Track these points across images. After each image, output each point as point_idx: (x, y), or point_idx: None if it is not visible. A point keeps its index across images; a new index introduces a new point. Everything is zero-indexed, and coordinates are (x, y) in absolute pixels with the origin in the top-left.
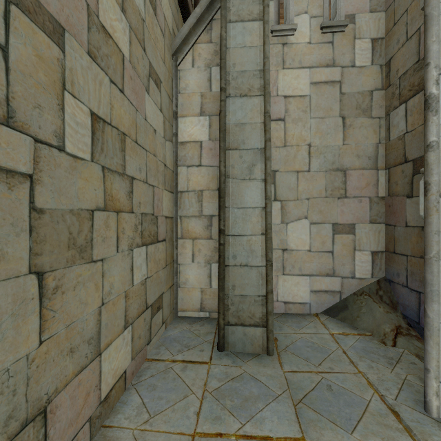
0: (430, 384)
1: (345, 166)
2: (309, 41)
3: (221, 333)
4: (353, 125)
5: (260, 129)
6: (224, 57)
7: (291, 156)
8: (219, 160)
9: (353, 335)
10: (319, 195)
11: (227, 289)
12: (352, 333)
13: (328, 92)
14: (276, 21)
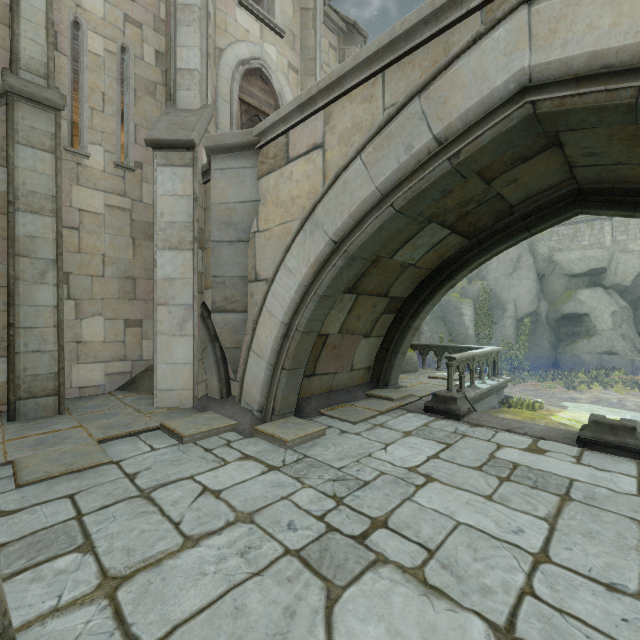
0: (155, 392)
1: (135, 276)
2: (104, 170)
3: (12, 407)
4: (142, 245)
5: (53, 244)
6: (13, 174)
7: (86, 261)
8: (8, 264)
9: (134, 395)
10: (113, 296)
11: (19, 372)
12: (134, 395)
13: (121, 216)
14: (70, 141)
